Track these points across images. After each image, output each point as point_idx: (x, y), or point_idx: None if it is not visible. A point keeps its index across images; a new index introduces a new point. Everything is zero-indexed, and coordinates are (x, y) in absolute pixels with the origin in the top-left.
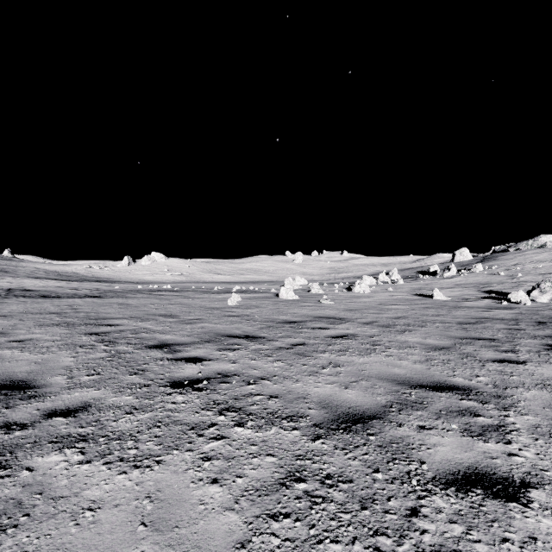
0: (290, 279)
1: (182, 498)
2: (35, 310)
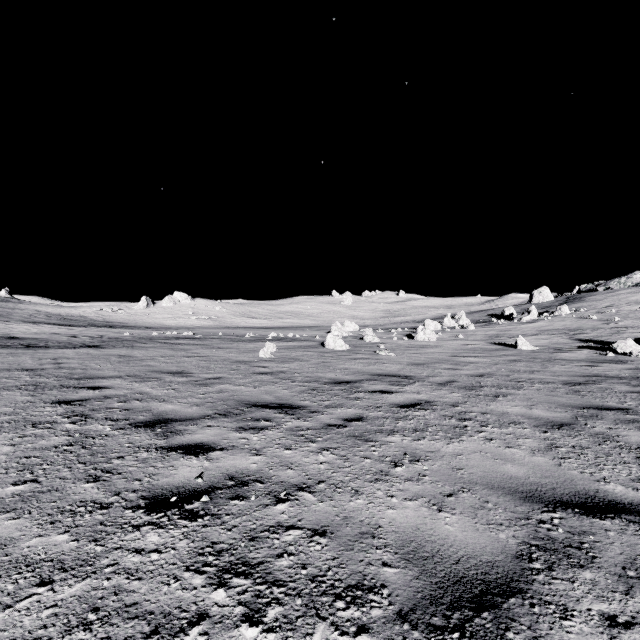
0: (338, 323)
1: None
2: (5, 365)
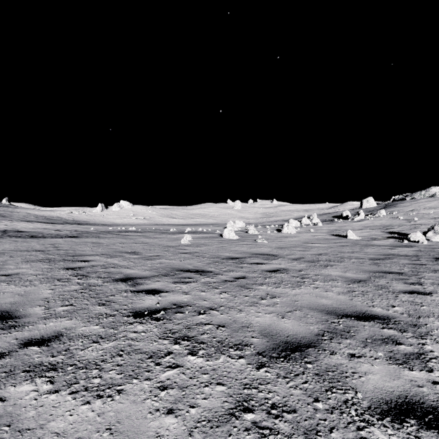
0: (231, 222)
1: (140, 430)
2: (24, 248)
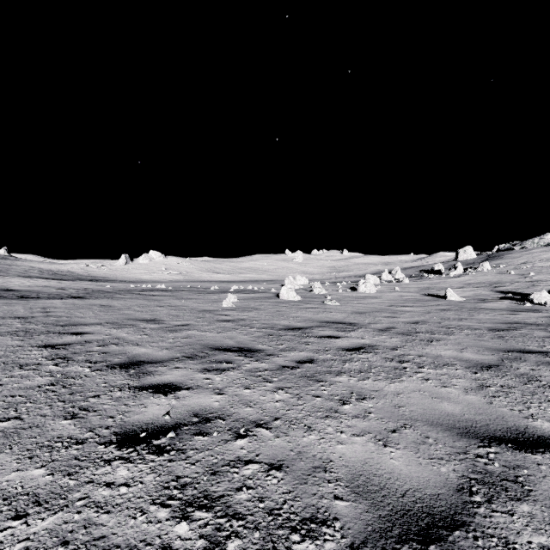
0: (290, 277)
1: None
2: (0, 313)
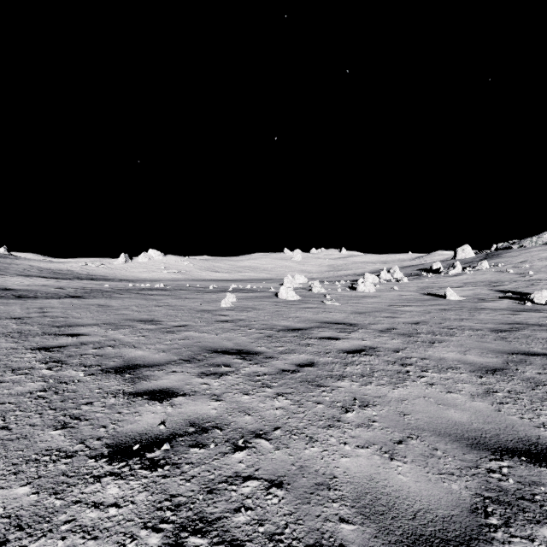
0: (289, 276)
1: None
2: None
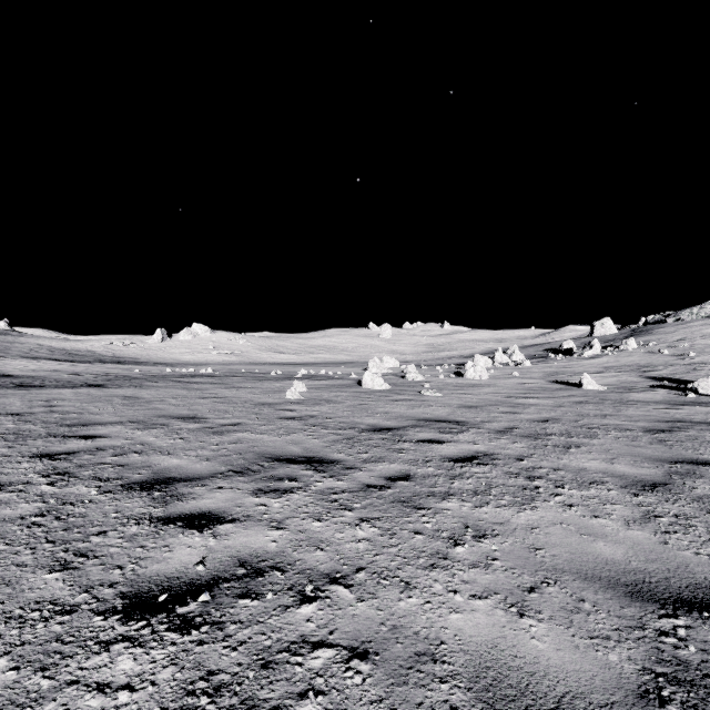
0: (376, 359)
1: None
2: None
